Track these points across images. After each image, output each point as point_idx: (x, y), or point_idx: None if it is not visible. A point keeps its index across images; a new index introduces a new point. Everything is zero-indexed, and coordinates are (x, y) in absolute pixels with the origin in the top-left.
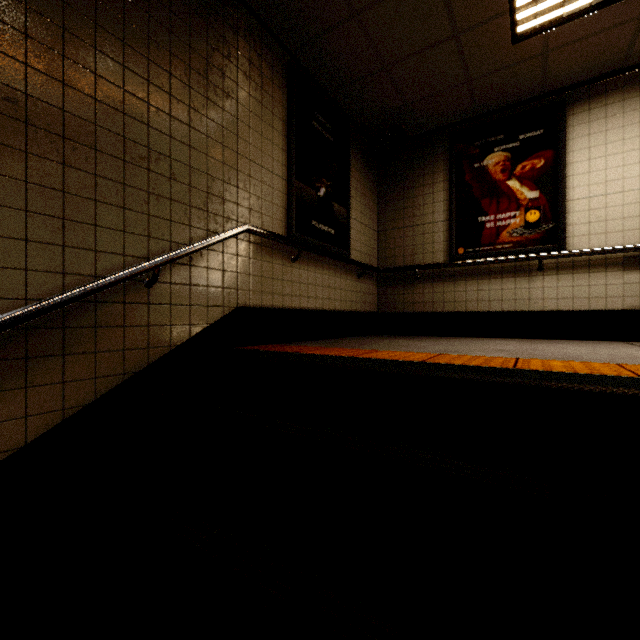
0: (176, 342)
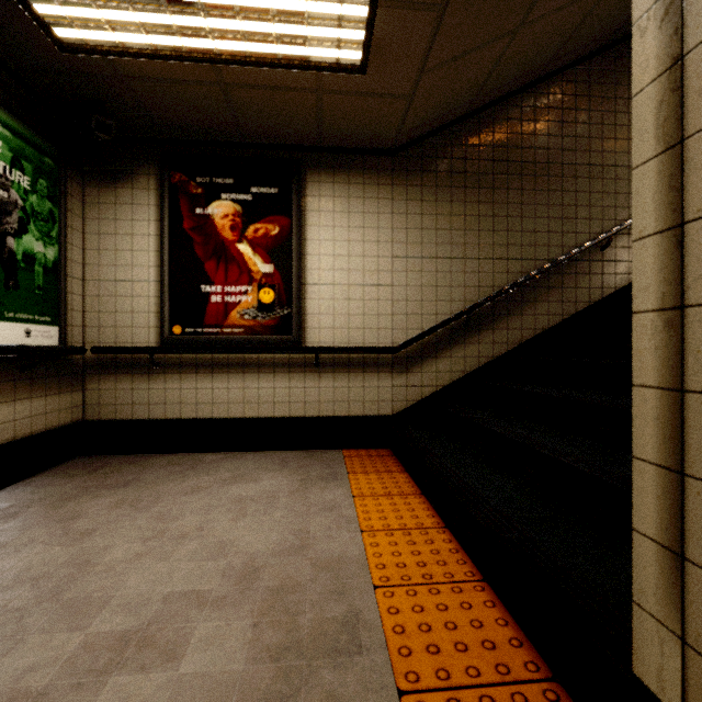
0: (619, 286)
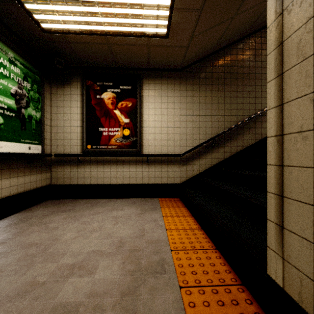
0: None
